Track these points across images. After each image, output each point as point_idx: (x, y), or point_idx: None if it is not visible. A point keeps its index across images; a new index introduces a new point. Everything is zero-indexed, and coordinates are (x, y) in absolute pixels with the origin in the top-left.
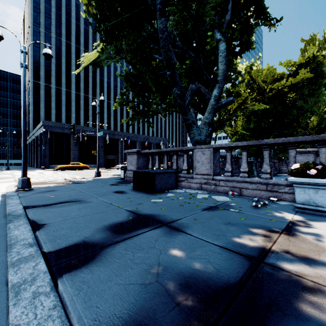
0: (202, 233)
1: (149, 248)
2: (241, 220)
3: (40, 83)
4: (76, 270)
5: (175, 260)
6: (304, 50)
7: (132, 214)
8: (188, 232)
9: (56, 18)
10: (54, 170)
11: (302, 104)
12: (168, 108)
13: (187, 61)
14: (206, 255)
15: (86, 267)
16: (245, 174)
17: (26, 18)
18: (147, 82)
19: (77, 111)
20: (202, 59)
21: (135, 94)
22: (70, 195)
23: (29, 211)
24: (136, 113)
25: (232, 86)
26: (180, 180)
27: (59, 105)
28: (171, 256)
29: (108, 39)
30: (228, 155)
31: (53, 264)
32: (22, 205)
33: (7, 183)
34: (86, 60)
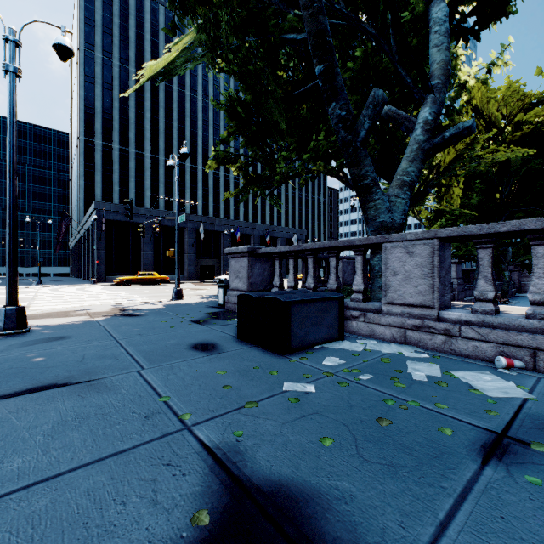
0: None
1: None
2: None
3: (95, 141)
4: None
5: None
6: None
7: (216, 482)
8: None
9: (120, 34)
10: (112, 285)
11: None
12: (313, 161)
13: (358, 52)
14: None
15: None
16: None
17: (74, 38)
18: (270, 113)
19: (153, 187)
20: (393, 42)
21: (247, 142)
22: (84, 355)
23: None
24: (249, 181)
25: (446, 114)
26: (347, 316)
27: (126, 177)
28: None
29: None
30: (484, 257)
31: None
32: None
33: None
34: (151, 71)
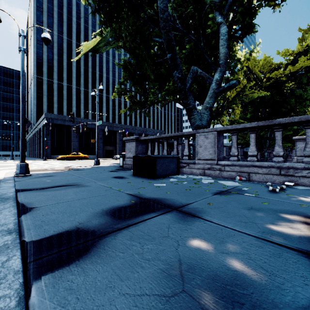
0: (224, 219)
1: (161, 237)
2: (264, 205)
3: (43, 78)
4: (62, 268)
5: (202, 255)
6: (302, 40)
7: (135, 198)
8: (206, 217)
9: (58, 17)
10: (56, 160)
11: (300, 93)
12: (167, 95)
13: (187, 45)
14: (242, 248)
15: (77, 264)
16: (254, 158)
17: (30, 18)
18: (145, 70)
19: (77, 105)
20: (203, 43)
21: (134, 84)
22: (67, 179)
23: (21, 194)
24: (134, 104)
25: (231, 74)
26: (181, 166)
27: (61, 99)
28: (194, 250)
29: (107, 21)
30: (234, 138)
31: (31, 259)
32: (15, 188)
33: (8, 170)
34: (85, 48)
